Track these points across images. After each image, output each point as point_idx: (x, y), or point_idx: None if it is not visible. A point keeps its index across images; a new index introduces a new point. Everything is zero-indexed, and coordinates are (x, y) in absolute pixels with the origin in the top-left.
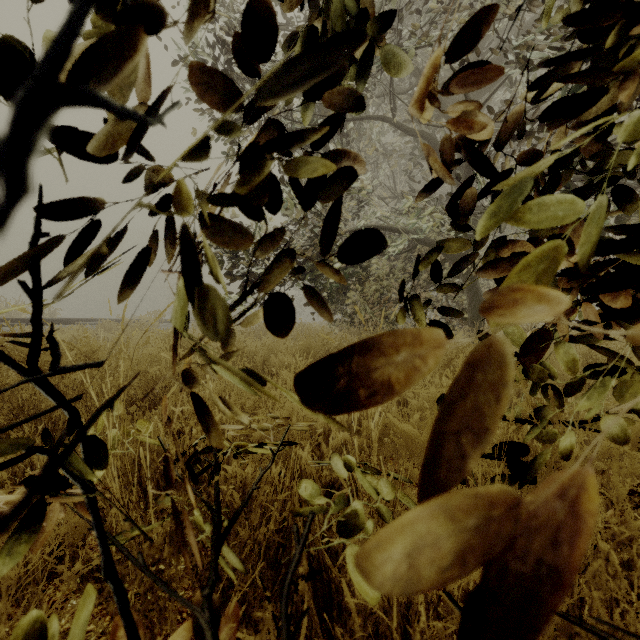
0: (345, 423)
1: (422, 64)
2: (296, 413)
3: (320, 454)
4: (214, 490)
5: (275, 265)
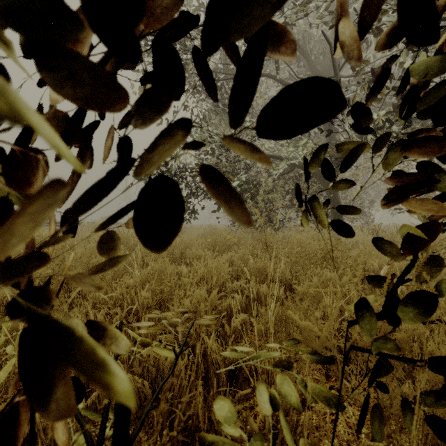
0: (243, 304)
1: (297, 37)
2: (204, 299)
3: (224, 333)
4: (104, 413)
5: (161, 139)
